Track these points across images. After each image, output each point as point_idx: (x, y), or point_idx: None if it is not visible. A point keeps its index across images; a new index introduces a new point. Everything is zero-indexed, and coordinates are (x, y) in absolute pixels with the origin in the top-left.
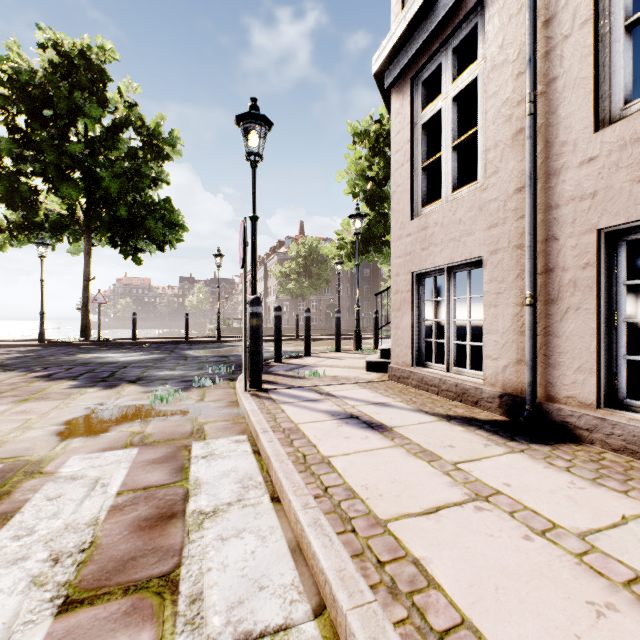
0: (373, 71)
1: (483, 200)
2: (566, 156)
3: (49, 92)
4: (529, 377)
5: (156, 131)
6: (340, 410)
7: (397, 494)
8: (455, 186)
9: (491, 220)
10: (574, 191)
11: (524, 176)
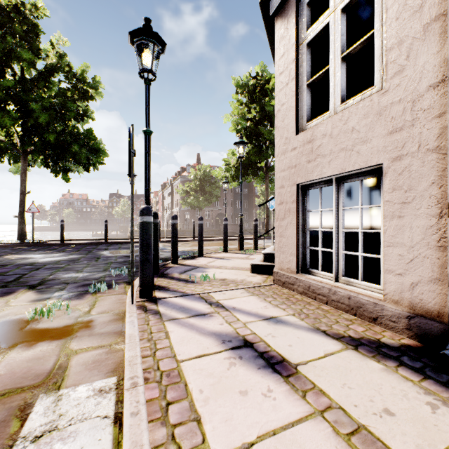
0: None
1: (383, 104)
2: None
3: None
4: None
5: (82, 76)
6: (231, 331)
7: None
8: (344, 97)
9: (394, 124)
10: None
11: (442, 68)
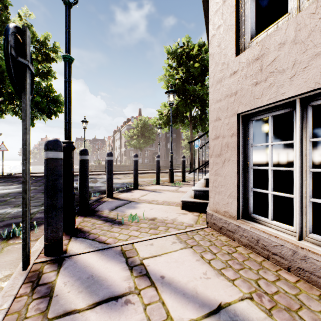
0: None
1: None
2: None
3: None
4: None
5: (44, 43)
6: None
7: None
8: None
9: None
10: None
11: None
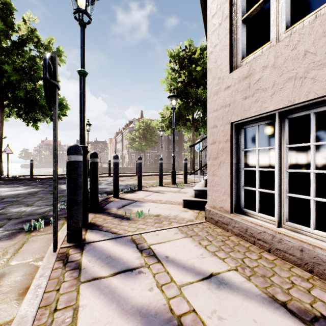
0: None
1: None
2: None
3: None
4: None
5: (48, 46)
6: (162, 307)
7: None
8: (289, 23)
9: None
10: None
11: None
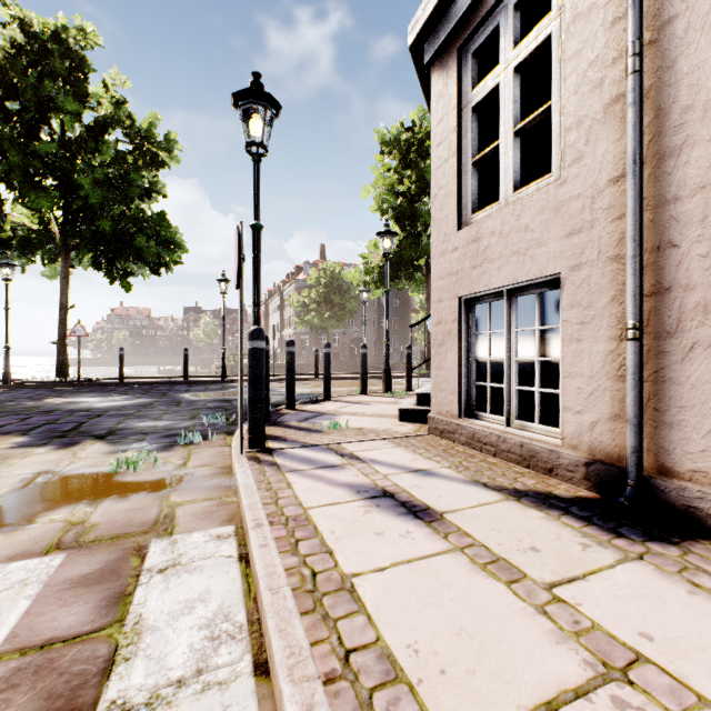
0: (409, 42)
1: (560, 198)
2: (691, 126)
3: (12, 79)
4: (633, 440)
5: (149, 133)
6: (368, 483)
7: (470, 667)
8: (518, 183)
9: (572, 224)
10: (705, 175)
11: (623, 160)
